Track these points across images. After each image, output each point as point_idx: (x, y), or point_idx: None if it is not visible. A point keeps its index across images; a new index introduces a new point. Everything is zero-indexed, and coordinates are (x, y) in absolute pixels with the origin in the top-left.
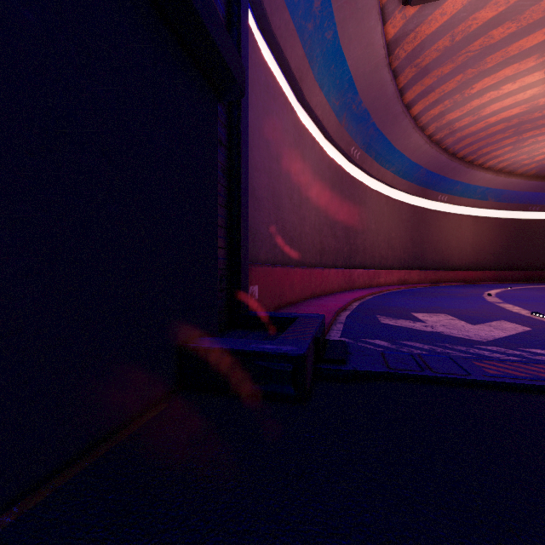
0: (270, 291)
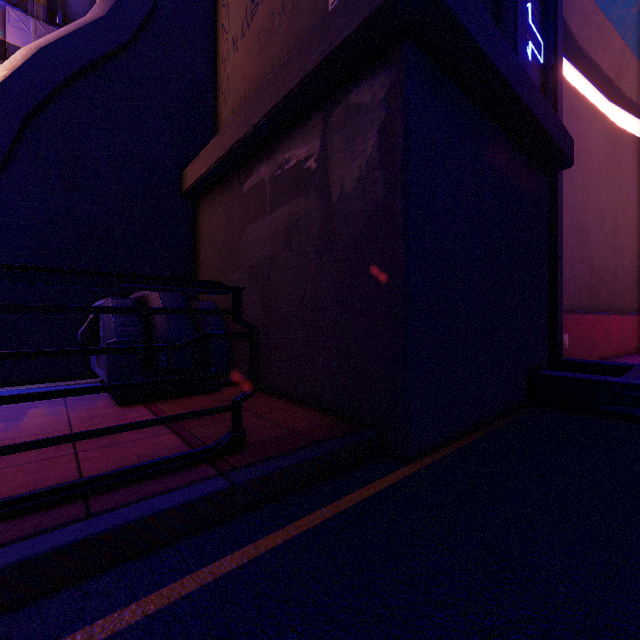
0: (579, 341)
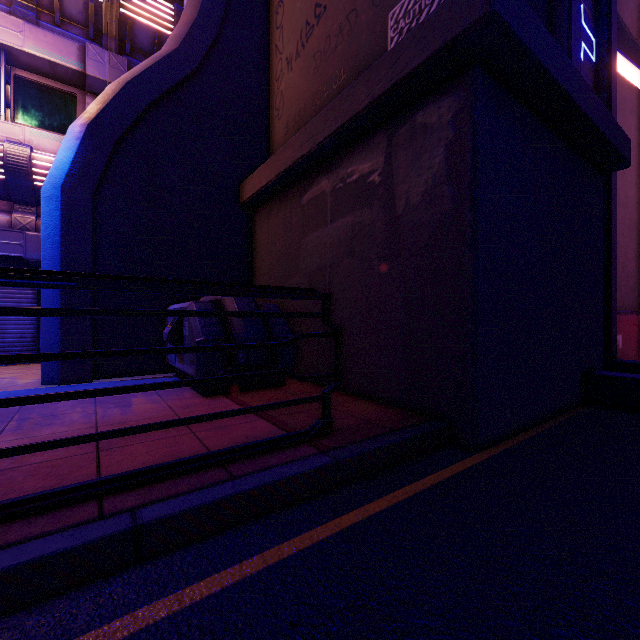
0: (634, 342)
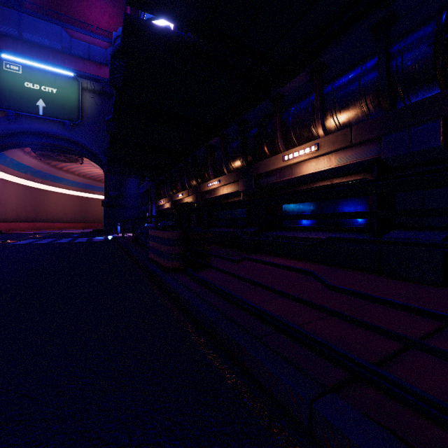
0: None
